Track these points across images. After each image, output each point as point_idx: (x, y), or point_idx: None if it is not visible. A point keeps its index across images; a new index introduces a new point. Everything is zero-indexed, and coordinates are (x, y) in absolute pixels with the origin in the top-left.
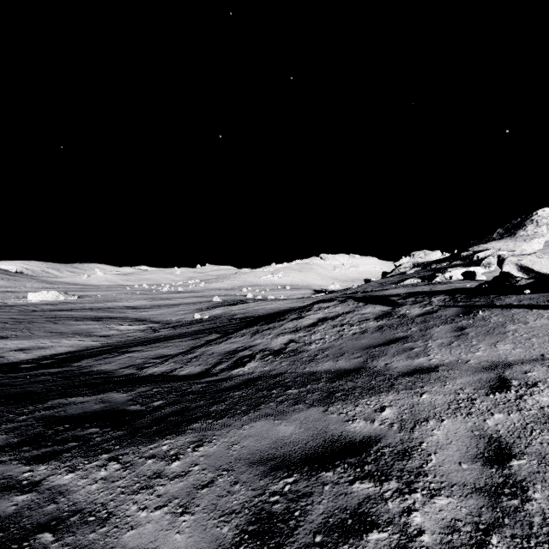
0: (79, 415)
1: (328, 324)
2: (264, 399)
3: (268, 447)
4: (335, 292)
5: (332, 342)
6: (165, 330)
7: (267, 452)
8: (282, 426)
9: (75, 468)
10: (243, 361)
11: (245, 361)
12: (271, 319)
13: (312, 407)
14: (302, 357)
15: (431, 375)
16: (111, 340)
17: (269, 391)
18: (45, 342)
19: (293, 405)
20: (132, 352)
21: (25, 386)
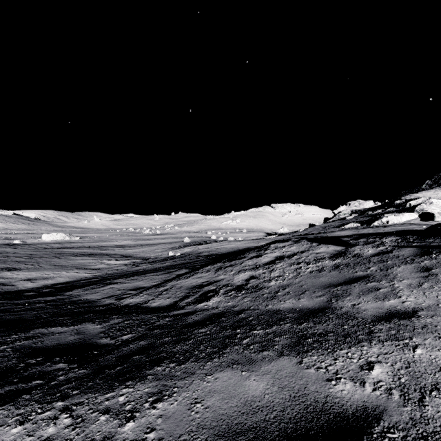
0: (52, 347)
1: (285, 262)
2: (229, 340)
3: (237, 411)
4: (285, 234)
5: (291, 279)
6: (144, 265)
7: (235, 419)
8: (251, 381)
9: (26, 419)
10: (207, 295)
11: (210, 296)
12: (232, 257)
13: (283, 356)
14: (263, 293)
15: (414, 321)
16: (101, 273)
17: (234, 330)
18: (49, 274)
19: (261, 351)
20: (114, 284)
21: (21, 313)
